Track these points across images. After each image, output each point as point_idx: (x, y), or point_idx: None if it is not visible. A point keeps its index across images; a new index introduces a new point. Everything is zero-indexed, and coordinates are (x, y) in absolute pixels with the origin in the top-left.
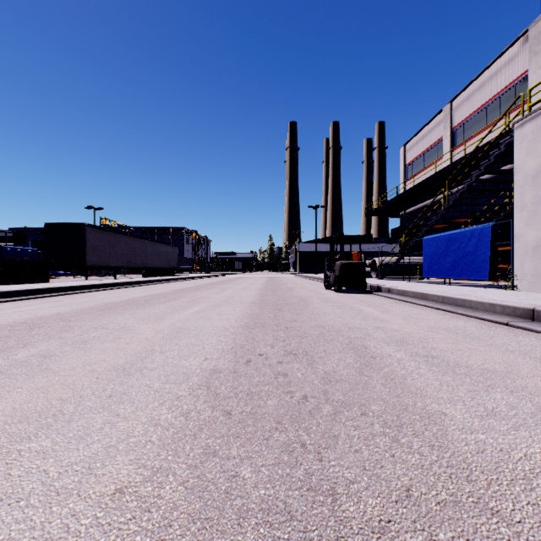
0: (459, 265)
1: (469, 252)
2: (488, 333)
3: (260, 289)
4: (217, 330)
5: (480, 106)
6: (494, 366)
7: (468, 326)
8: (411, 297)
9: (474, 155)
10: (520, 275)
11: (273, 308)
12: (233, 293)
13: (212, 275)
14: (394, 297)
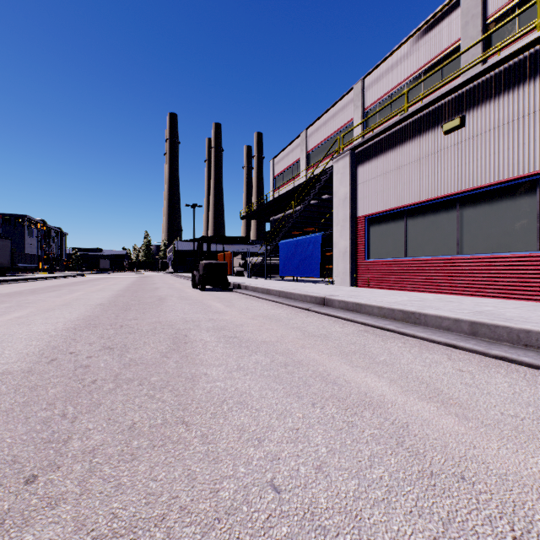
0: (302, 266)
1: (309, 255)
2: (291, 317)
3: (120, 290)
4: (33, 334)
5: (325, 138)
6: (272, 339)
7: (283, 313)
8: (260, 292)
9: (319, 177)
10: (336, 273)
11: (121, 308)
12: (82, 295)
13: (65, 276)
14: (247, 293)
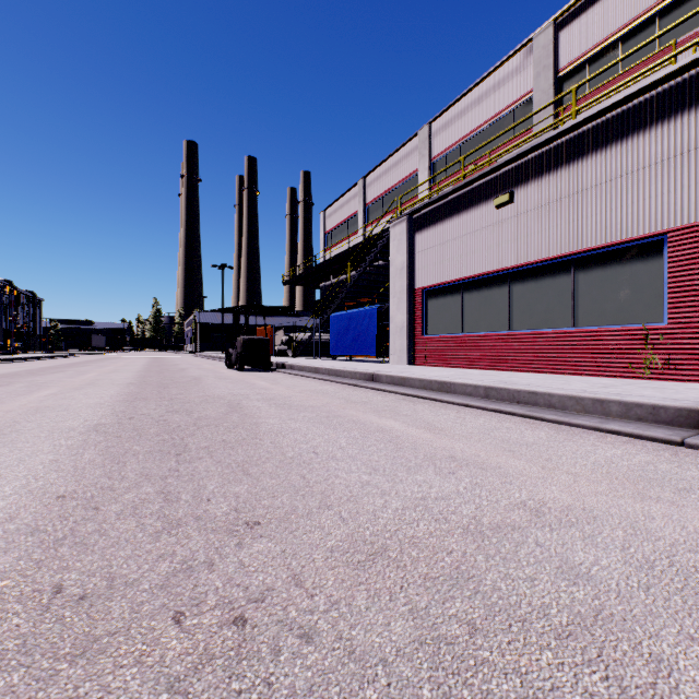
0: (357, 343)
1: (364, 330)
2: (338, 391)
3: (140, 371)
4: (90, 405)
5: (387, 189)
6: (318, 404)
7: (330, 388)
8: (308, 372)
9: (379, 237)
10: (393, 350)
11: (158, 386)
12: (99, 376)
13: (51, 356)
14: (293, 373)
